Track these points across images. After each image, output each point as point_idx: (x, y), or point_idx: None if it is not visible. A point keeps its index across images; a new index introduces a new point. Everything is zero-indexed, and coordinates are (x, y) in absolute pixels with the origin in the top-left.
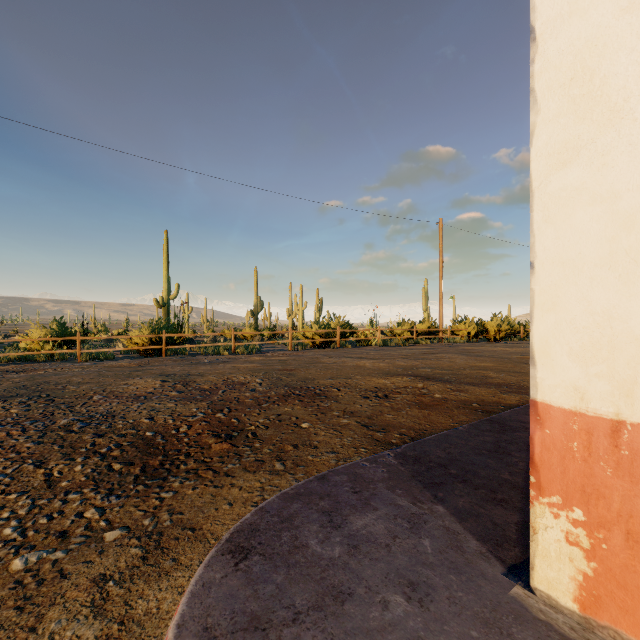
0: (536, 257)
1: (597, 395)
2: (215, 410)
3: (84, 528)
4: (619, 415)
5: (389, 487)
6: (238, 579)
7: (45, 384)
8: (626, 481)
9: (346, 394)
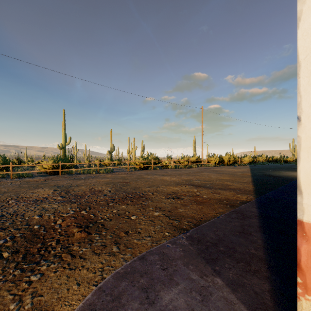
0: (302, 112)
1: None
2: (81, 209)
3: None
4: None
5: (185, 263)
6: None
7: None
8: None
9: (157, 196)
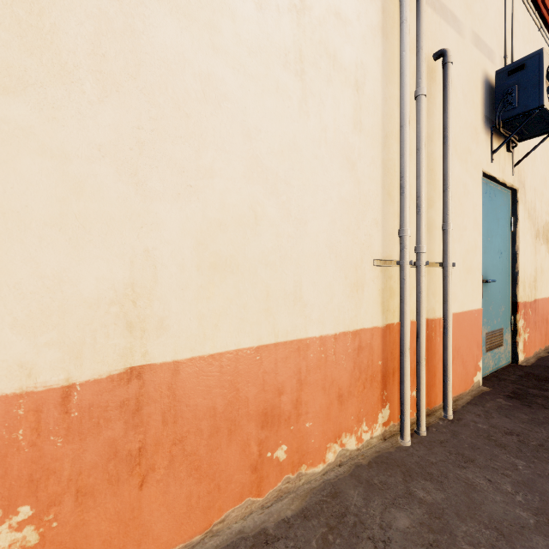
0: None
1: (48, 366)
2: None
3: None
4: (70, 379)
5: None
6: None
7: None
8: (76, 442)
9: None
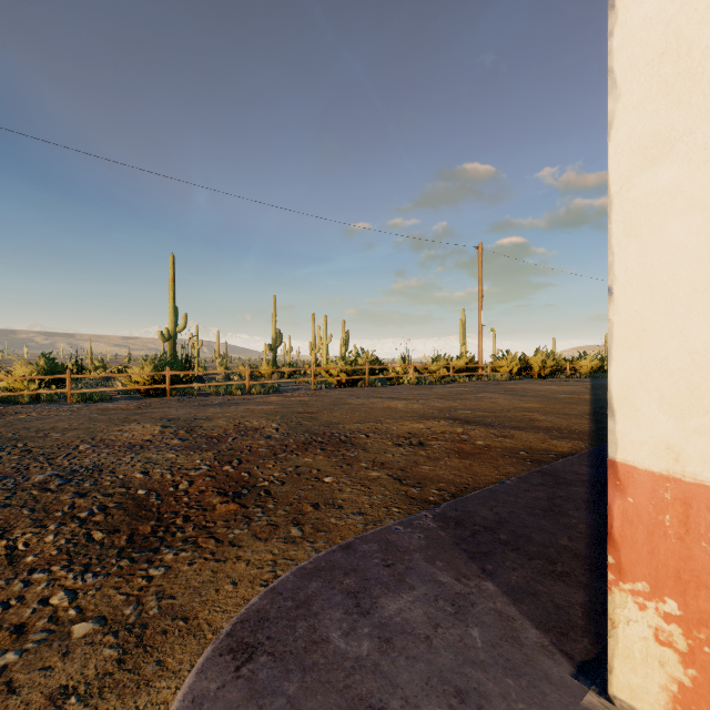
0: (615, 280)
1: (697, 456)
2: (223, 462)
3: (47, 620)
4: None
5: (428, 558)
6: (239, 690)
7: (24, 431)
8: None
9: (376, 441)
